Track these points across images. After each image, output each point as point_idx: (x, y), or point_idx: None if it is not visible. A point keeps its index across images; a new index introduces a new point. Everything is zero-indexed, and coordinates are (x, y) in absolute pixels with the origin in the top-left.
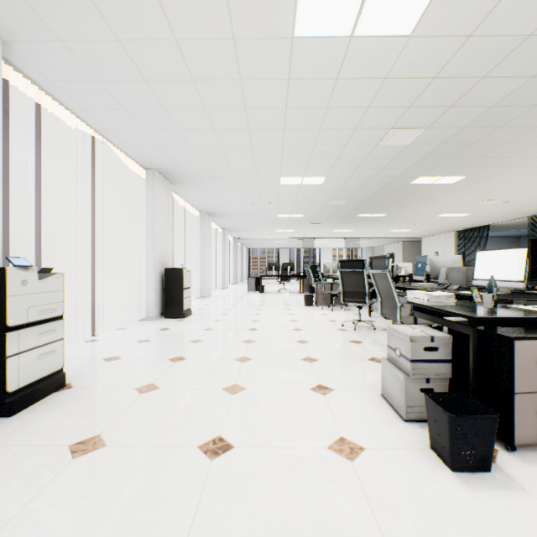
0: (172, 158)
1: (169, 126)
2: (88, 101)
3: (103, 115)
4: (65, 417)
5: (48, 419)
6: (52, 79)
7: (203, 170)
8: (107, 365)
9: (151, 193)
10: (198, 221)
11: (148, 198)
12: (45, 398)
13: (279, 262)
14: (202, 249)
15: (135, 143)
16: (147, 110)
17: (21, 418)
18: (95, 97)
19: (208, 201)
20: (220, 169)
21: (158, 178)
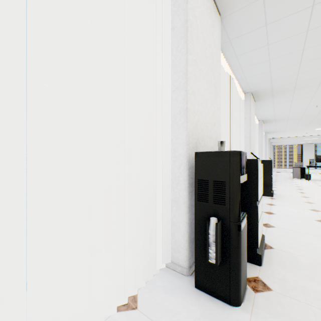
0: (273, 79)
1: (296, 48)
2: (243, 48)
3: (246, 56)
4: (313, 283)
5: (299, 280)
6: (231, 38)
7: (292, 84)
8: (271, 231)
9: (247, 109)
10: (256, 128)
11: (246, 113)
12: (265, 254)
13: (303, 155)
14: (259, 147)
15: (252, 74)
16: (287, 39)
17: (271, 270)
18: (251, 42)
19: (272, 111)
20: (311, 79)
21: (251, 98)
